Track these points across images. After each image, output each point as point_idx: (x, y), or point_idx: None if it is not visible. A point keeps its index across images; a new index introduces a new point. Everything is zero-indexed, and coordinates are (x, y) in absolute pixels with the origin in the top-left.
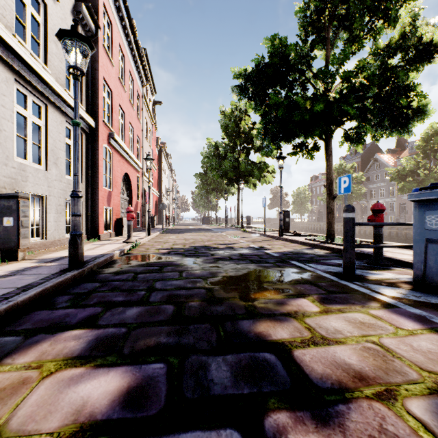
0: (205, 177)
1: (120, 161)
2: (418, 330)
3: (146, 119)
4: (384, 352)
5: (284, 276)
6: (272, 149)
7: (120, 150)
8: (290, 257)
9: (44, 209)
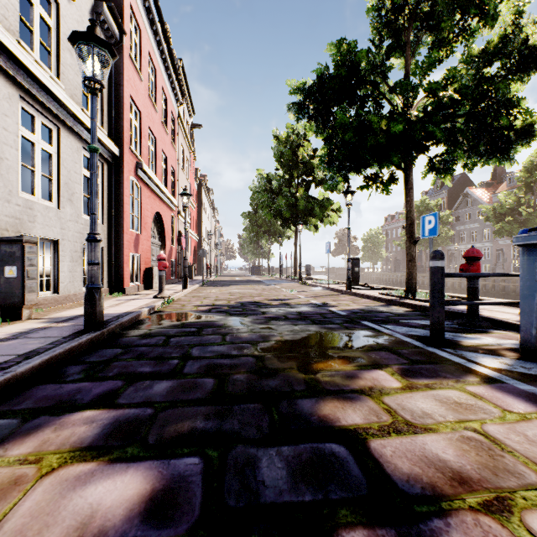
0: (255, 217)
1: (151, 198)
2: (532, 414)
3: (182, 146)
4: (490, 443)
5: (354, 340)
6: (338, 182)
7: (150, 184)
8: (361, 316)
9: (56, 256)
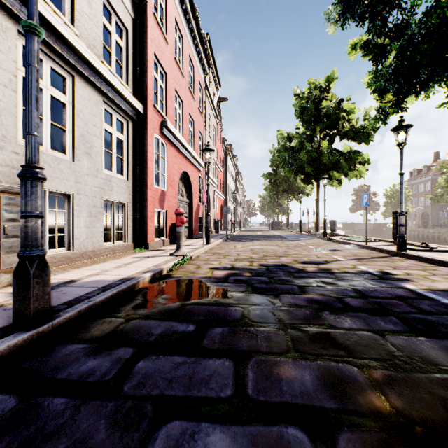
0: (275, 177)
1: (177, 157)
2: None
3: (209, 115)
4: None
5: None
6: (388, 115)
7: (176, 144)
8: None
9: (70, 211)
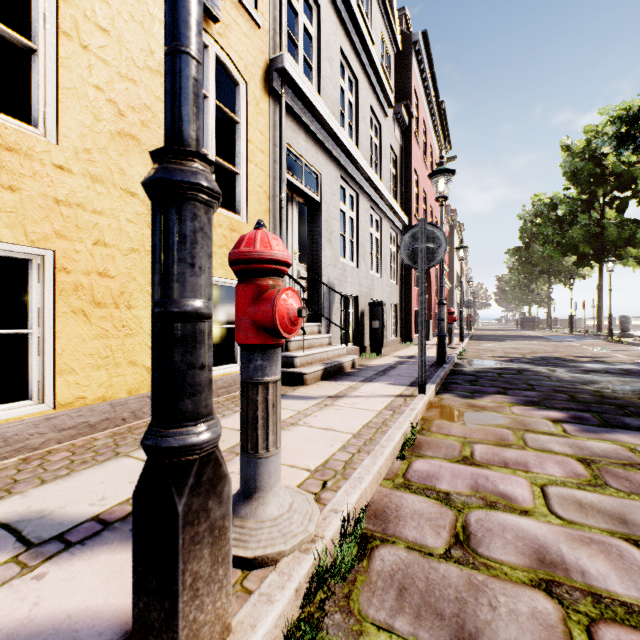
0: (526, 254)
1: None
2: None
3: None
4: None
5: None
6: None
7: None
8: None
9: None
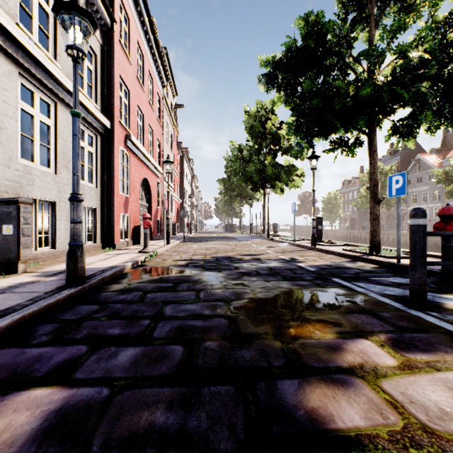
0: (229, 183)
1: (139, 166)
2: None
3: (166, 122)
4: None
5: (329, 300)
6: (304, 148)
7: (138, 154)
8: (330, 273)
9: (53, 215)
